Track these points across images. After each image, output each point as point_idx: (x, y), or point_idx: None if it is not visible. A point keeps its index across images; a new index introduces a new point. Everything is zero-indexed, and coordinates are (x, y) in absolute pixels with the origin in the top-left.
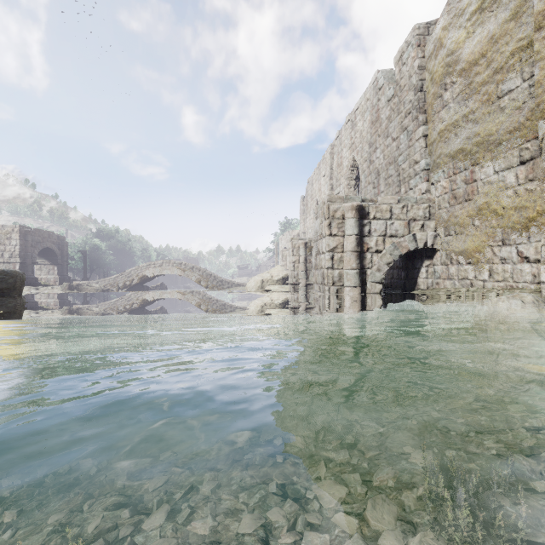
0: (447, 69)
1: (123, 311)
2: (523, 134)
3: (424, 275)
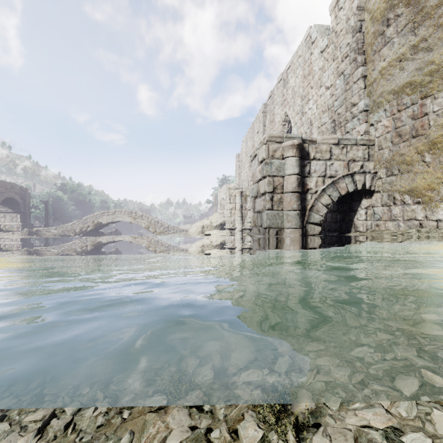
0: (391, 2)
1: (77, 254)
2: None
3: (363, 217)
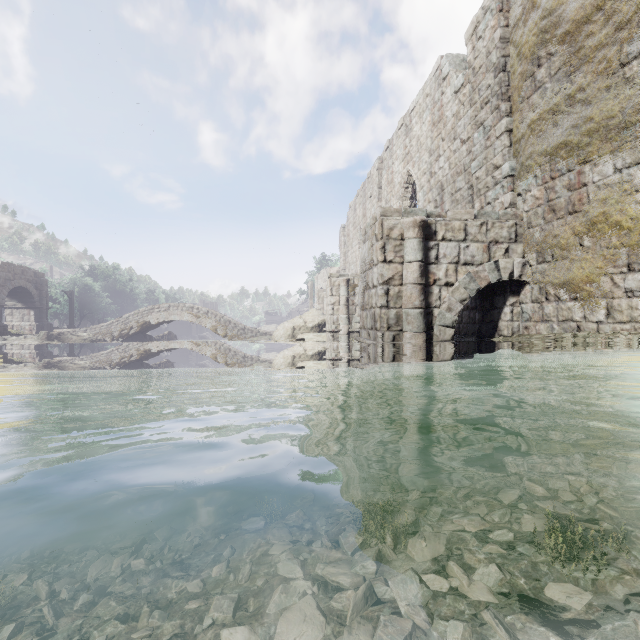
0: (542, 36)
1: (117, 366)
2: None
3: (508, 317)
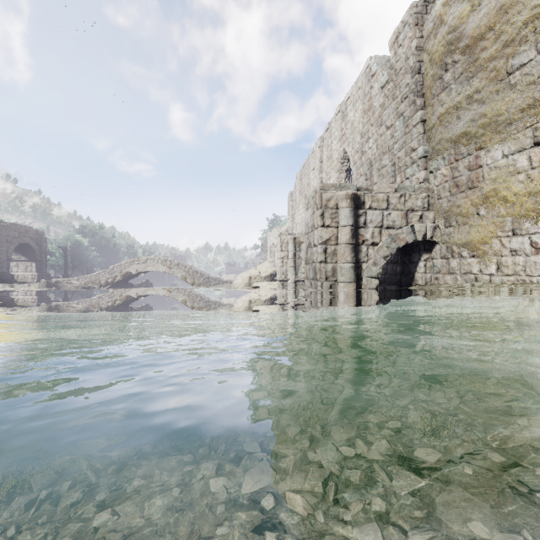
0: (448, 47)
1: (105, 309)
2: (538, 112)
3: (422, 270)
